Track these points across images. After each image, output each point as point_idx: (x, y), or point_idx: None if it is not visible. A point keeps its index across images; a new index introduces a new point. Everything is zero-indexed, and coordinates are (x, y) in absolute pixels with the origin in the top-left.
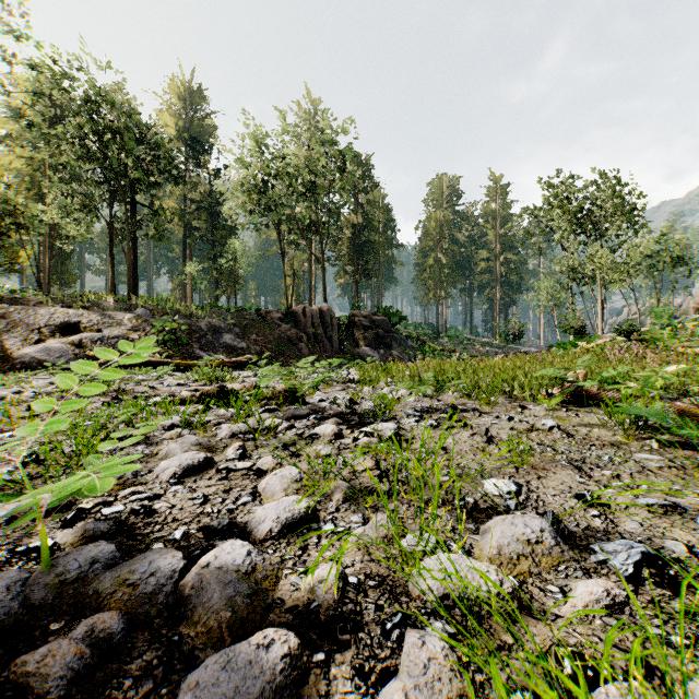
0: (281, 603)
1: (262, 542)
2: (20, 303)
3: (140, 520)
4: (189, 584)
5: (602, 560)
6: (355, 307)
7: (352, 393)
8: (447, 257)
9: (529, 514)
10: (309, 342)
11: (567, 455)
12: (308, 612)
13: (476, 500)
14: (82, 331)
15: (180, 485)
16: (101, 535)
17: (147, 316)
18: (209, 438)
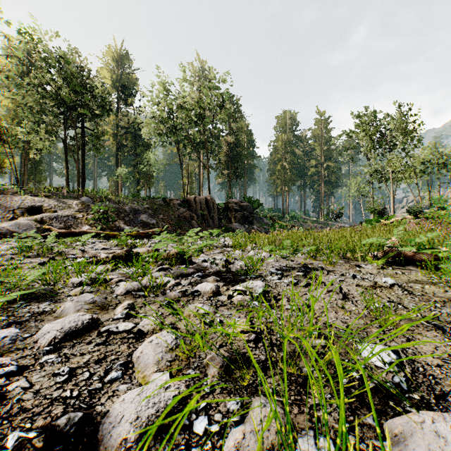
0: None
1: None
2: (1, 193)
3: None
4: None
5: None
6: (229, 197)
7: (227, 255)
8: (289, 164)
9: (449, 415)
10: (198, 220)
11: (419, 313)
12: None
13: (361, 375)
14: (43, 212)
15: (54, 353)
16: None
17: (89, 202)
18: (107, 295)
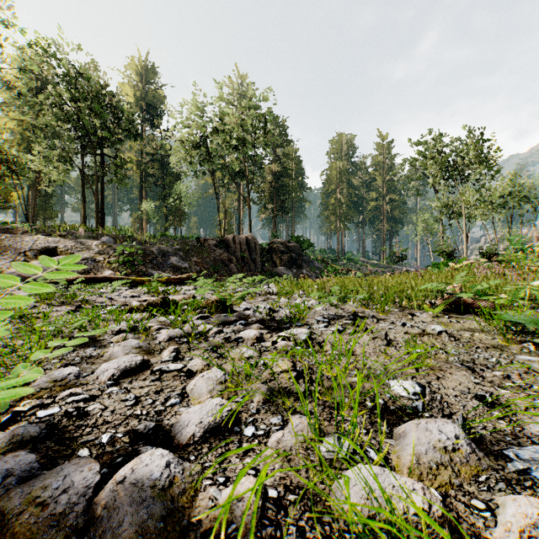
0: (197, 523)
1: (185, 447)
2: (10, 232)
3: (71, 423)
4: (101, 503)
5: (521, 470)
6: (274, 236)
7: (271, 303)
8: (345, 197)
9: (441, 419)
10: (238, 263)
11: (458, 357)
12: (225, 536)
13: (385, 401)
14: (59, 254)
15: (116, 386)
16: (30, 440)
17: (111, 242)
18: (149, 341)
